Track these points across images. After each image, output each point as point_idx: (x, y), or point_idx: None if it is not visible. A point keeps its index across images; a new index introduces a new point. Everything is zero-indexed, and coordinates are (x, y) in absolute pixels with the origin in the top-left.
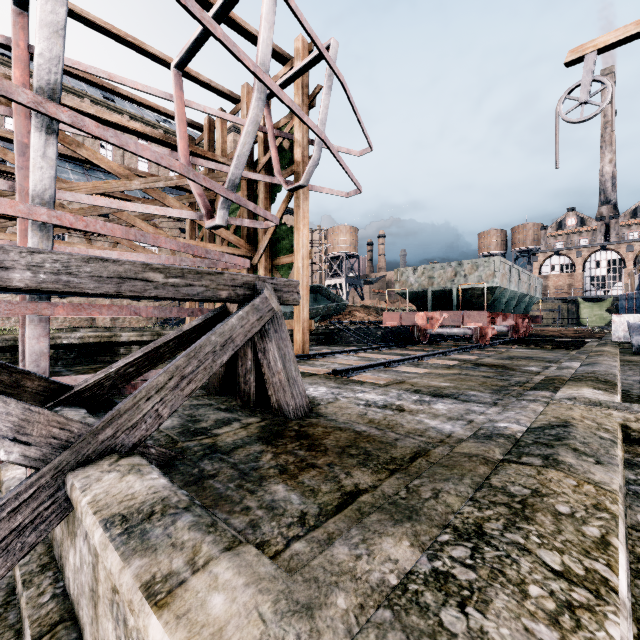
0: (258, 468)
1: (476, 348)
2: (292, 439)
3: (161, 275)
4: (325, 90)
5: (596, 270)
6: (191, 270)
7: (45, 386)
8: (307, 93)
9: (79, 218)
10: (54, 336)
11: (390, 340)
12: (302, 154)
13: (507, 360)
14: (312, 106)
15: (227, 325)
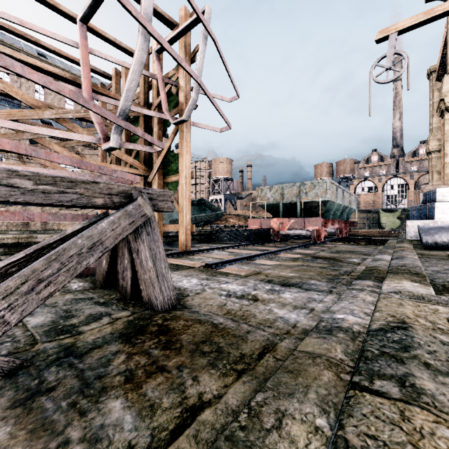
0: (104, 375)
1: (314, 244)
2: (152, 335)
3: (30, 182)
4: (201, 46)
5: (390, 191)
6: (64, 178)
7: None
8: (189, 51)
9: None
10: None
11: (253, 239)
12: (185, 97)
13: (336, 253)
14: (193, 61)
15: (96, 229)
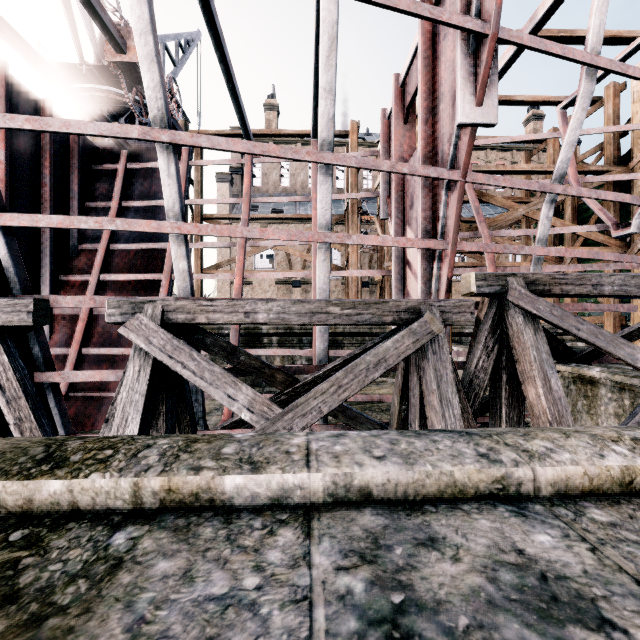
0: None
1: None
2: None
3: None
4: None
5: None
6: None
7: (566, 350)
8: None
9: (566, 250)
10: (461, 327)
11: None
12: None
13: None
14: None
15: None
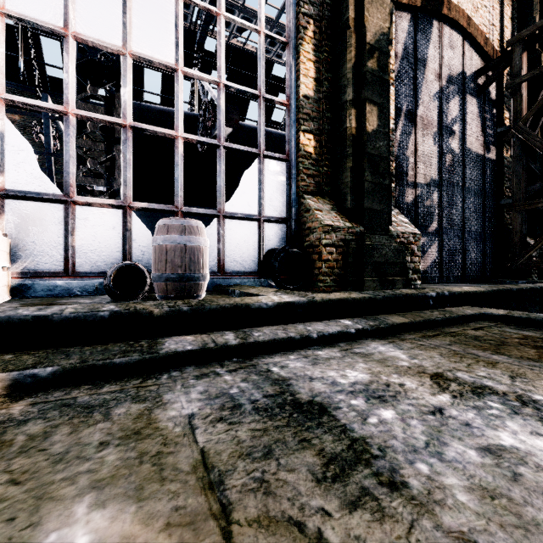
0: None
1: None
2: None
3: None
4: None
5: None
6: None
7: None
8: None
9: None
10: None
11: None
12: None
13: None
14: None
15: None
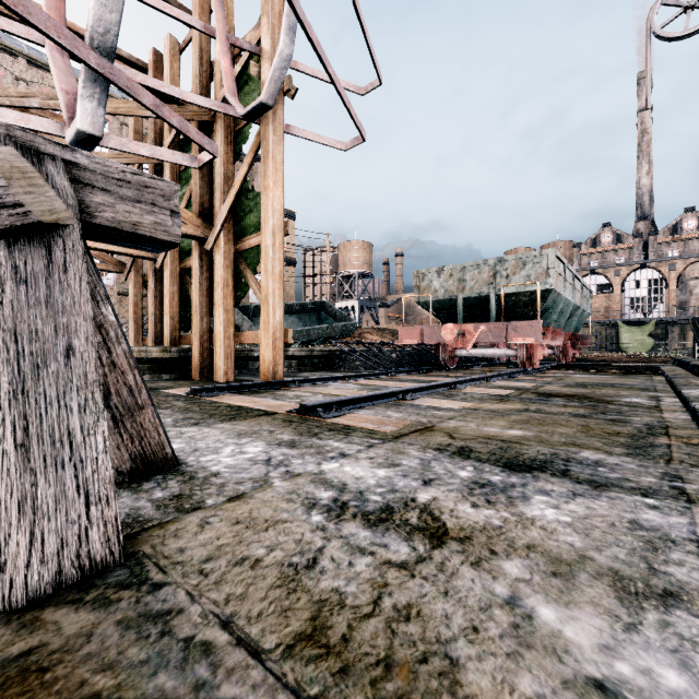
0: None
1: (523, 373)
2: None
3: None
4: None
5: (635, 291)
6: None
7: None
8: None
9: None
10: None
11: (408, 365)
12: None
13: (581, 388)
14: None
15: None
